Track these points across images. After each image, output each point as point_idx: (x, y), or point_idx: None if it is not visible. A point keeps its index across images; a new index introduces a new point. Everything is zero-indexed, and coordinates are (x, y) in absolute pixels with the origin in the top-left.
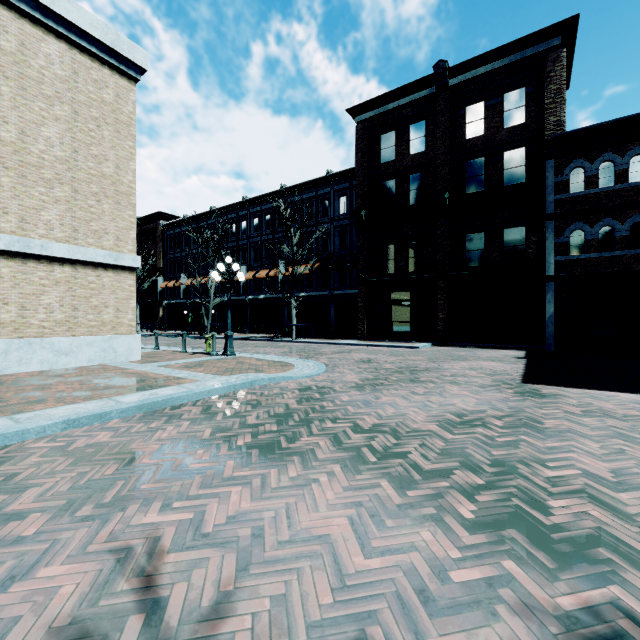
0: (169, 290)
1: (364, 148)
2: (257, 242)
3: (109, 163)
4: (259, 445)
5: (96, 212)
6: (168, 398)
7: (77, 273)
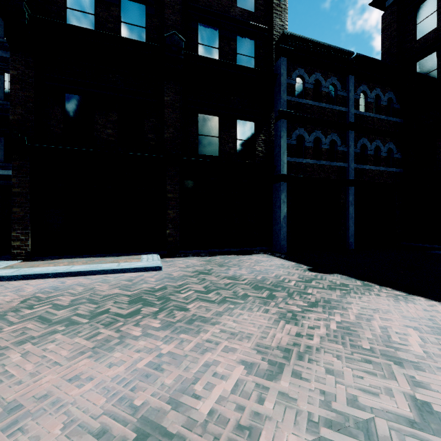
0: None
1: None
2: None
3: None
4: None
5: None
6: None
7: None
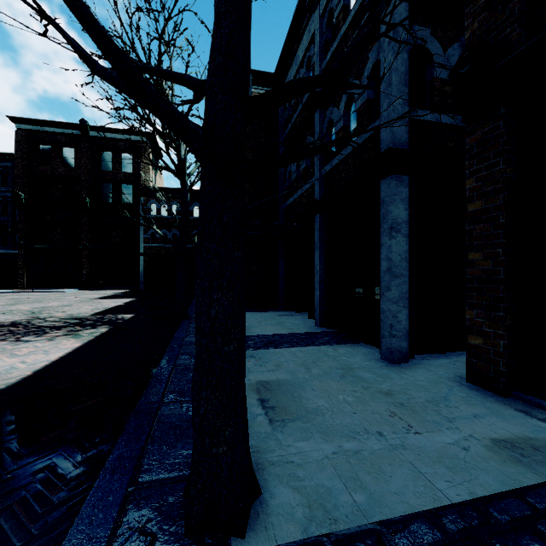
0: None
1: (24, 150)
2: None
3: None
4: None
5: None
6: None
7: None
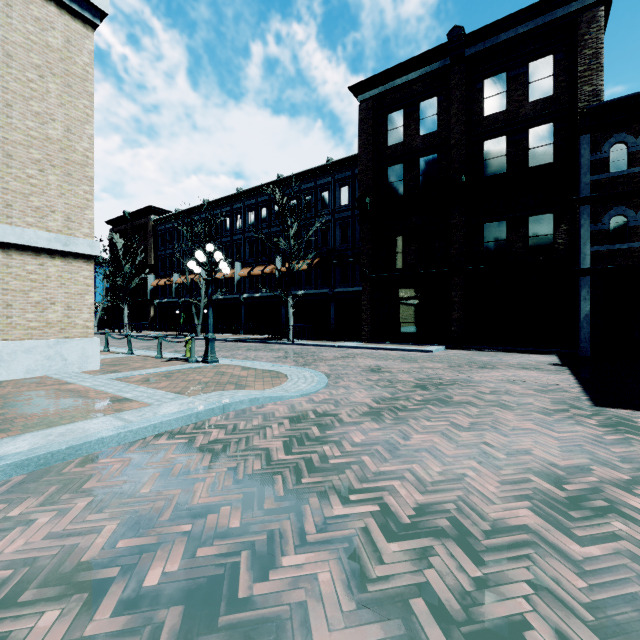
0: (161, 288)
1: (368, 129)
2: (252, 237)
3: (56, 124)
4: (190, 587)
5: (38, 184)
6: (80, 443)
7: (11, 260)
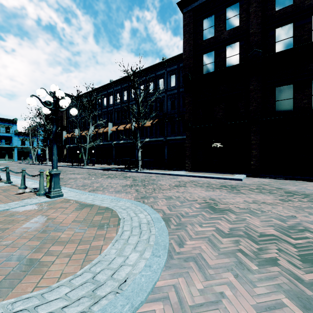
0: (69, 139)
1: (190, 30)
2: (119, 108)
3: None
4: None
5: None
6: None
7: None
